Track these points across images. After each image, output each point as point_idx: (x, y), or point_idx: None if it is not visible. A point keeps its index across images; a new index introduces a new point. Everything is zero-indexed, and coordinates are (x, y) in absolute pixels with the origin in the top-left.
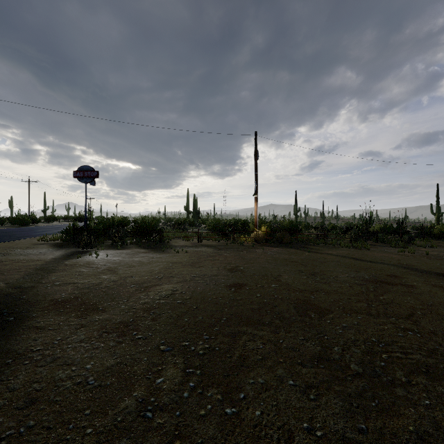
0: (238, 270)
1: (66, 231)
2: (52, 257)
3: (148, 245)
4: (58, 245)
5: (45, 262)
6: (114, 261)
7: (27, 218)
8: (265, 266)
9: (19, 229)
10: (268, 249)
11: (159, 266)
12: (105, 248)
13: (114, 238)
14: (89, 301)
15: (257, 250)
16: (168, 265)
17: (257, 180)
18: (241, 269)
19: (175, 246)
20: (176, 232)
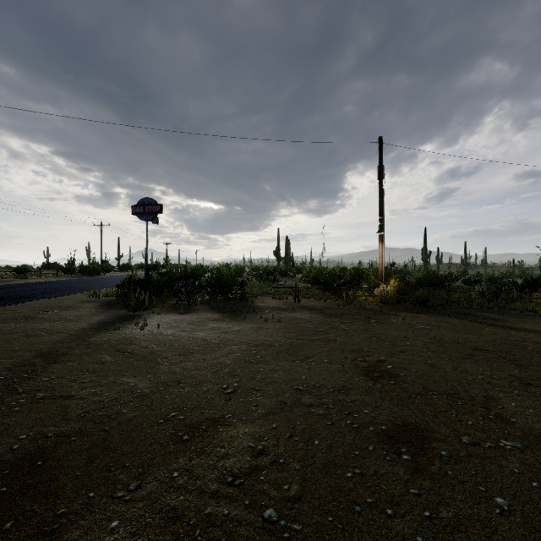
0: (385, 372)
1: (123, 284)
2: (84, 325)
3: (224, 307)
4: (109, 303)
5: (64, 337)
6: (165, 338)
7: (98, 266)
8: (433, 361)
9: (84, 280)
10: (409, 317)
11: (234, 355)
12: (164, 309)
13: (181, 294)
14: (53, 476)
15: (394, 320)
16: (248, 352)
17: (383, 210)
18: (388, 370)
19: (261, 308)
20: (264, 286)
